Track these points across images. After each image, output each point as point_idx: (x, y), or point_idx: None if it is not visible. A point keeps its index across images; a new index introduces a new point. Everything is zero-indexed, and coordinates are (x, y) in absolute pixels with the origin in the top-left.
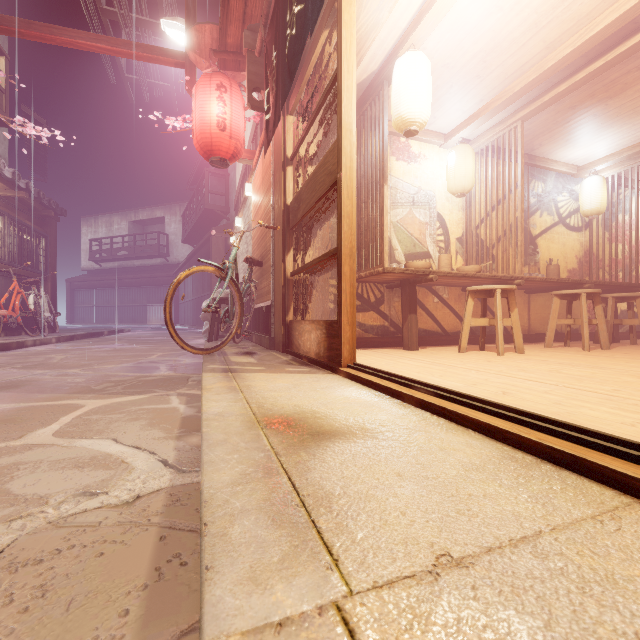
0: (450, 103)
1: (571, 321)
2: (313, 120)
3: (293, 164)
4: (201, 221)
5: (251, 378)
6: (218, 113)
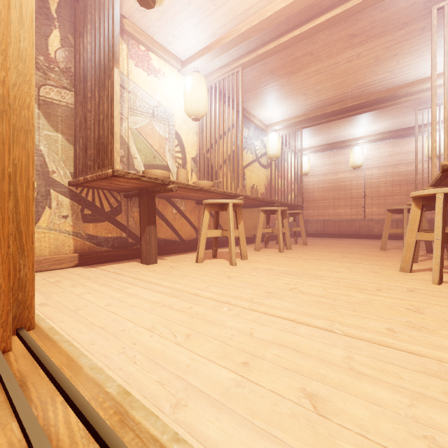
0: (188, 24)
1: (271, 230)
2: None
3: None
4: None
5: None
6: None
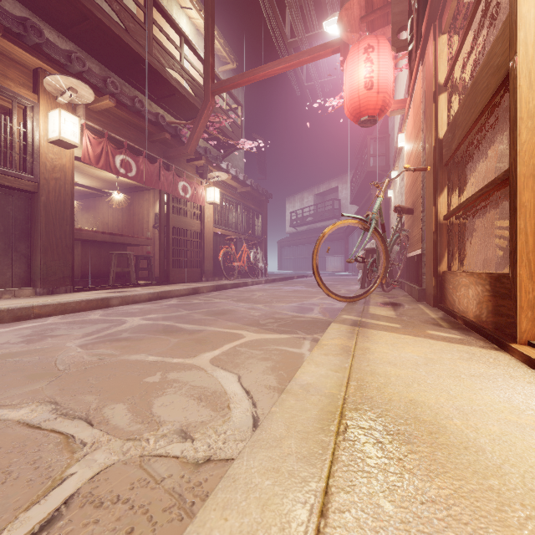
0: None
1: None
2: (472, 17)
3: (447, 89)
4: (364, 183)
5: (375, 338)
6: (365, 75)
